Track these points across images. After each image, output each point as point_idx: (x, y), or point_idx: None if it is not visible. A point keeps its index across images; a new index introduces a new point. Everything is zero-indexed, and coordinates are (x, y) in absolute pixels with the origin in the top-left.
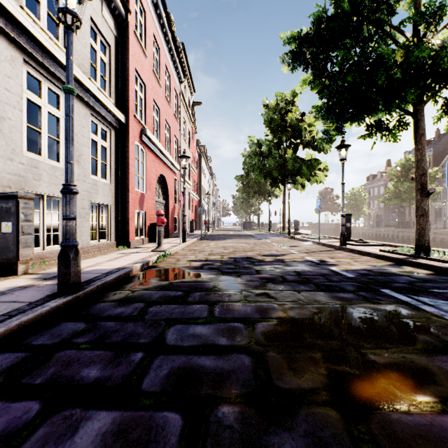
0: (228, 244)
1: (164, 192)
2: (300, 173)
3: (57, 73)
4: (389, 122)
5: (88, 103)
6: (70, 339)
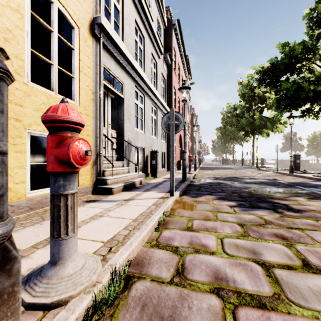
0: (219, 172)
1: (179, 143)
2: (265, 127)
3: (156, 103)
4: (314, 109)
5: (161, 109)
6: (199, 188)
